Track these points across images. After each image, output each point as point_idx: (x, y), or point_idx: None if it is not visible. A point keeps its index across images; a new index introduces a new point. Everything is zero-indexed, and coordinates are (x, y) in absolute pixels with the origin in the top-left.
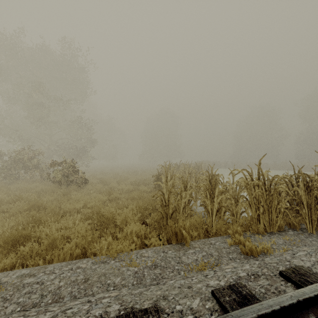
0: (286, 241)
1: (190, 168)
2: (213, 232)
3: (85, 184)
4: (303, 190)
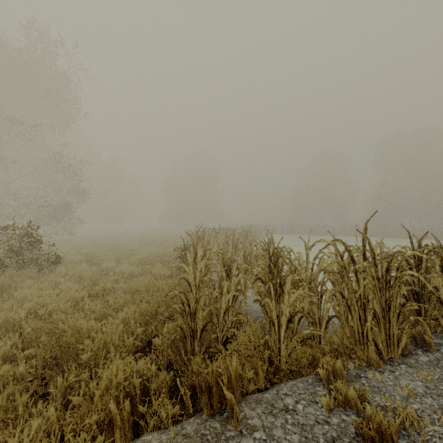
0: (428, 383)
1: (235, 236)
2: (285, 368)
3: (56, 264)
4: (441, 277)
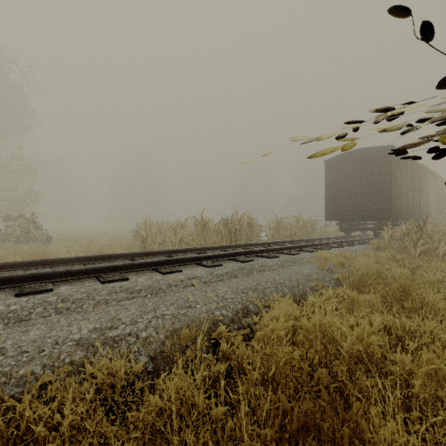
0: None
1: (169, 223)
2: None
3: (47, 242)
4: (223, 227)
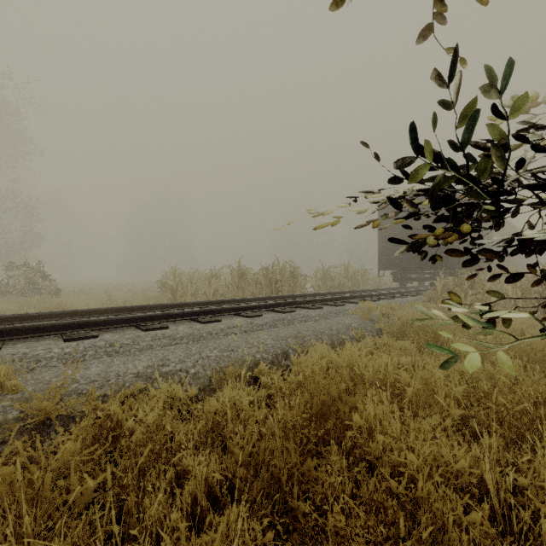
0: None
1: (200, 273)
2: None
3: (55, 295)
4: (263, 277)
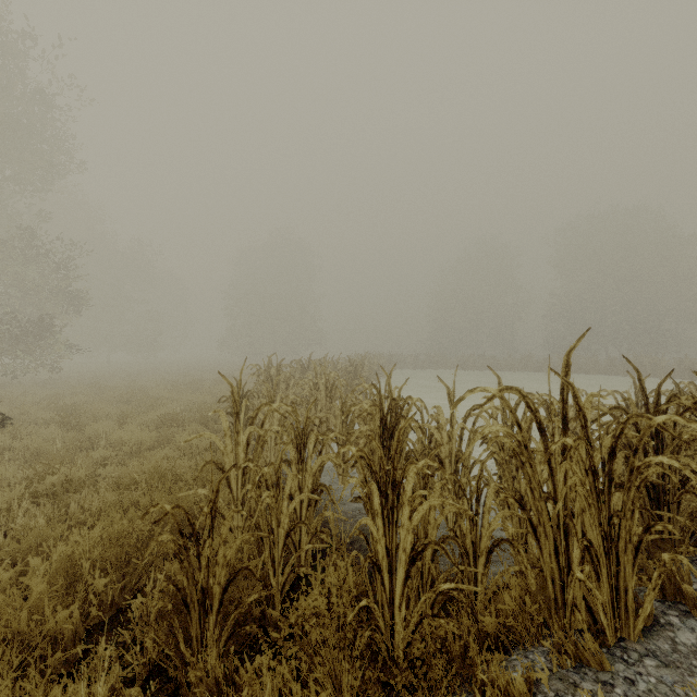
0: None
1: (331, 375)
2: (399, 687)
3: None
4: None
